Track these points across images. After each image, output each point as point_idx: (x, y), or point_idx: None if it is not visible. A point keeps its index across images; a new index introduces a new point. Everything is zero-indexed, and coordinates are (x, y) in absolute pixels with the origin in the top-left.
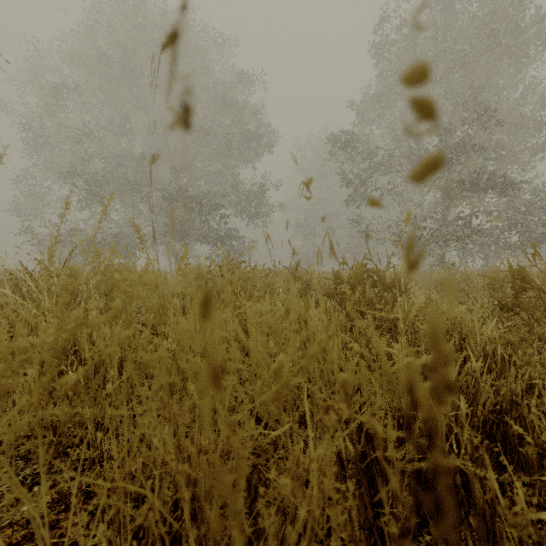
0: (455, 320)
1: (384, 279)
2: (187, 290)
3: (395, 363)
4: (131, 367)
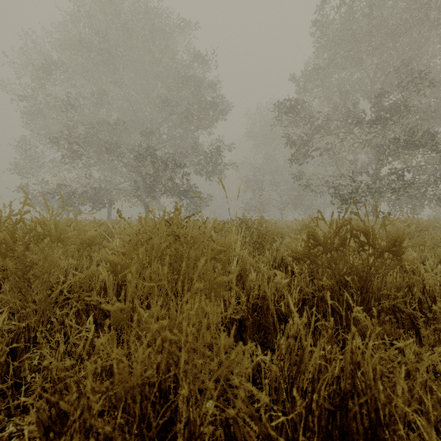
0: None
1: (373, 239)
2: None
3: None
4: None
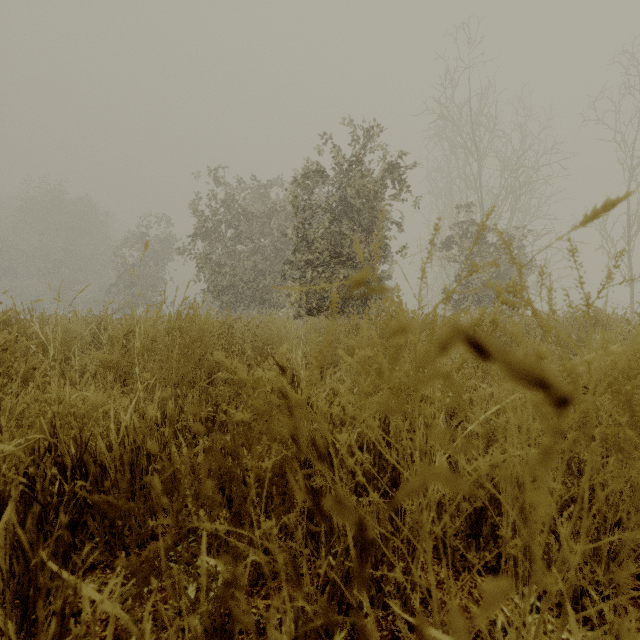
0: None
1: None
2: None
3: None
4: None
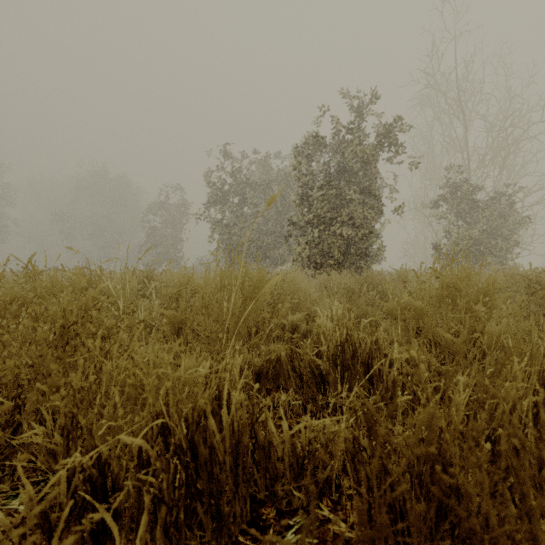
0: None
1: None
2: None
3: None
4: None
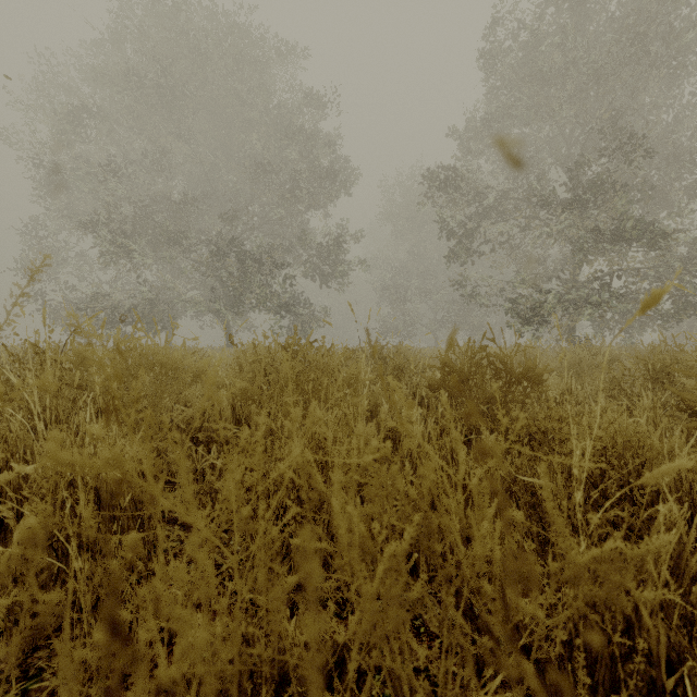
0: (625, 432)
1: (511, 366)
2: (193, 518)
3: (539, 497)
4: (68, 677)
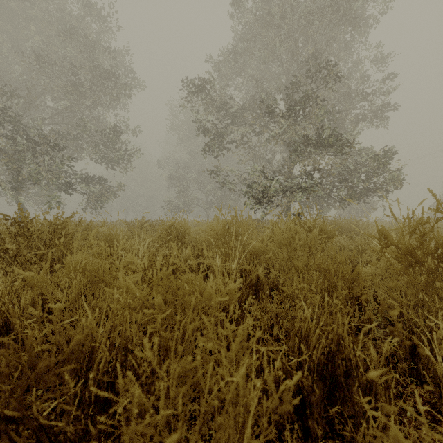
0: None
1: None
2: None
3: None
4: None
